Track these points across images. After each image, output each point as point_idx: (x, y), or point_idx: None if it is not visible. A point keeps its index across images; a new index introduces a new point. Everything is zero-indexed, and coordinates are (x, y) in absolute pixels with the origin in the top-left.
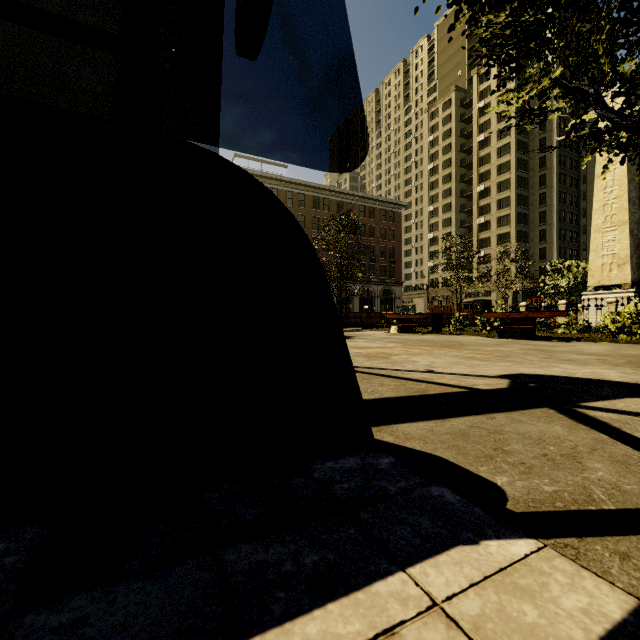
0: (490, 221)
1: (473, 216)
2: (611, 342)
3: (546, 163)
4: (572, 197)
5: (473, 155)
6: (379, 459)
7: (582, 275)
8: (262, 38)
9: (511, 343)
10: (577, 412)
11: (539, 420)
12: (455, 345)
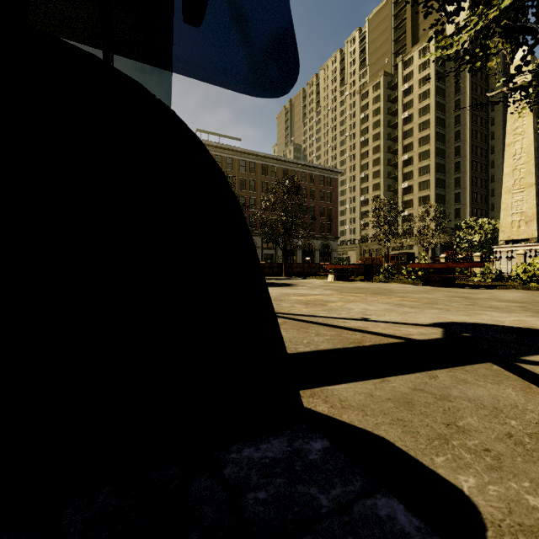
0: (413, 186)
1: (398, 181)
2: (523, 289)
3: (460, 136)
4: (482, 165)
5: (398, 130)
6: (310, 443)
7: (492, 231)
8: (205, 3)
9: (435, 290)
10: (523, 369)
11: (486, 380)
12: (385, 292)
